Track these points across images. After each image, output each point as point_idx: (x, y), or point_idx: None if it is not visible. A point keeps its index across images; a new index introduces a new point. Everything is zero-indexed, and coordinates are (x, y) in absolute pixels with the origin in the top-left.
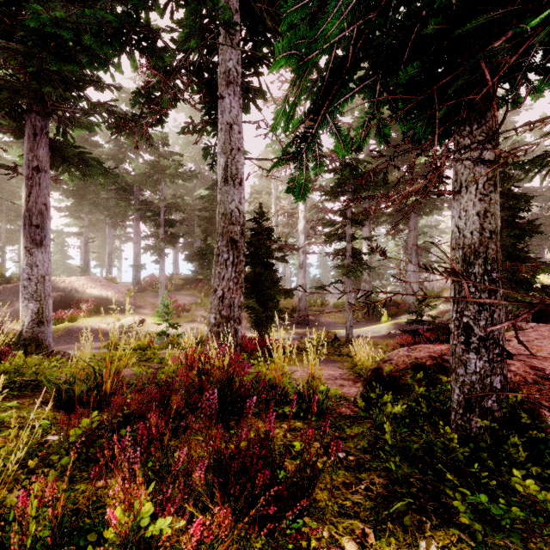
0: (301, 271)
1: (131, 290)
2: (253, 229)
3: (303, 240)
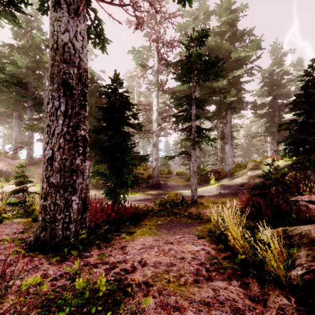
0: (154, 148)
1: (22, 163)
2: (107, 95)
3: (156, 126)
